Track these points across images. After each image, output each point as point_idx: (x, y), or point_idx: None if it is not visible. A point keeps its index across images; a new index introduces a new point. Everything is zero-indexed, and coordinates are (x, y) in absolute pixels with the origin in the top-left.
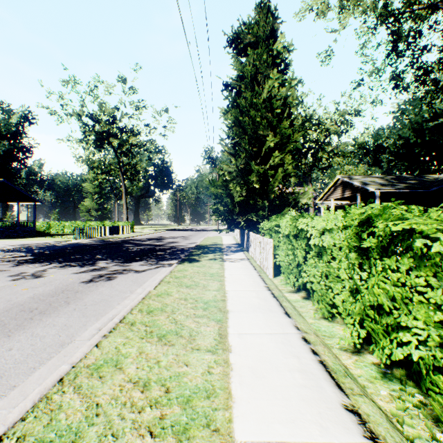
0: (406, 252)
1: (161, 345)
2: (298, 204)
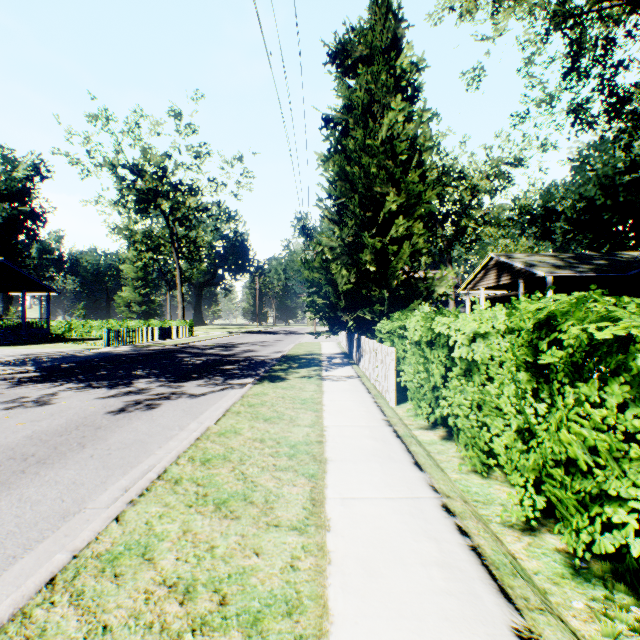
0: (615, 373)
1: (219, 519)
2: (433, 295)
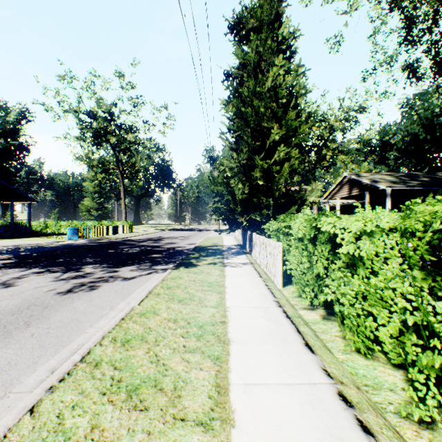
0: None
1: (128, 410)
2: (305, 202)
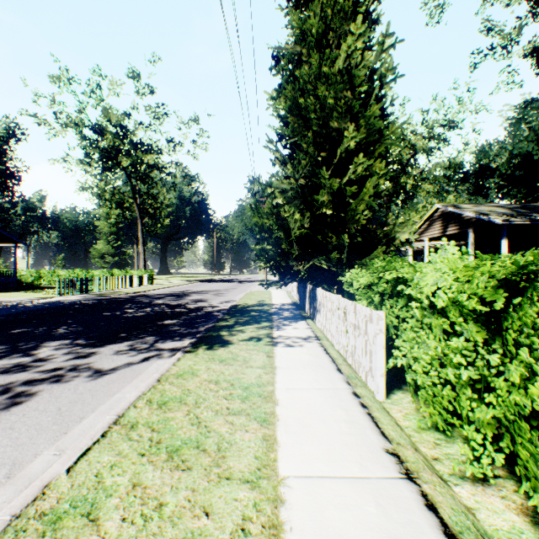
0: None
1: None
2: (394, 242)
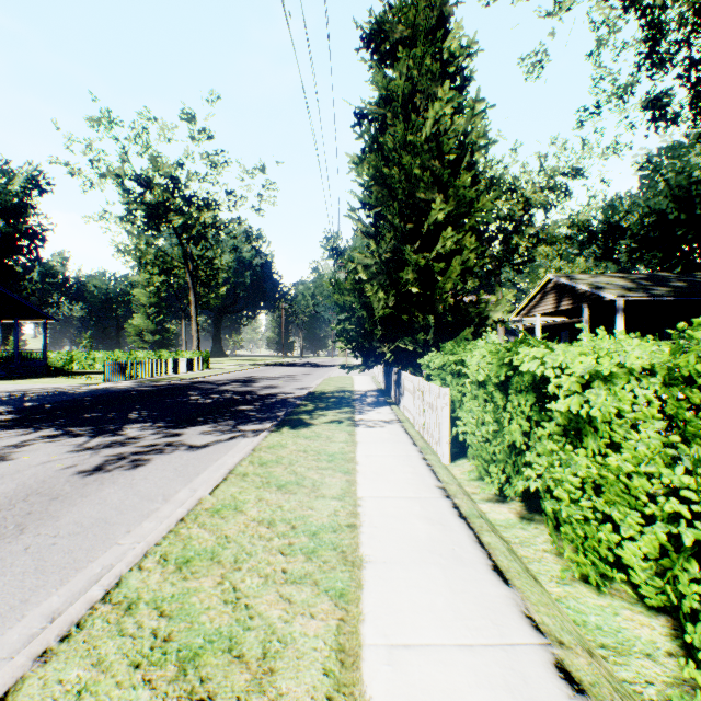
0: None
1: (178, 700)
2: (487, 322)
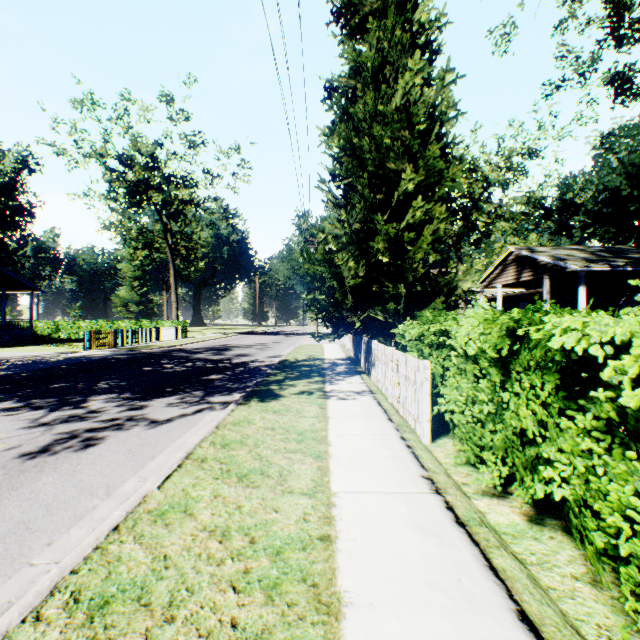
0: None
1: None
2: (456, 291)
